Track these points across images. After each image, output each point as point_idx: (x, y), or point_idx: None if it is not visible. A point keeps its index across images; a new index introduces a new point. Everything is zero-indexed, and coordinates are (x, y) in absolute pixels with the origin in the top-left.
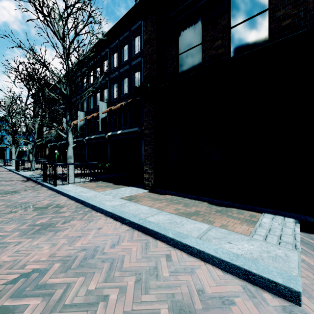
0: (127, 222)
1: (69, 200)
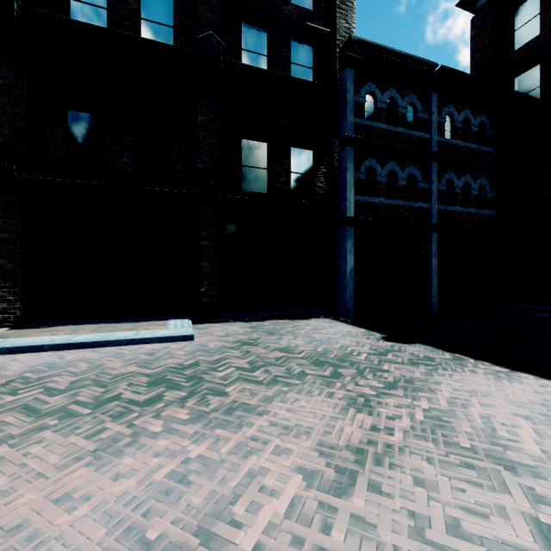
0: (48, 347)
1: None
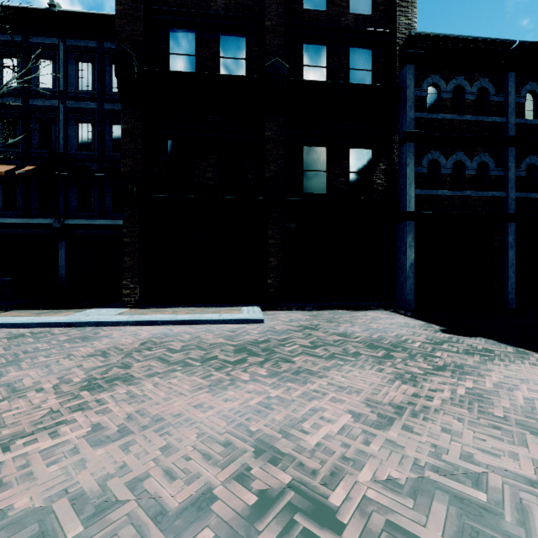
0: (160, 322)
1: (34, 329)
